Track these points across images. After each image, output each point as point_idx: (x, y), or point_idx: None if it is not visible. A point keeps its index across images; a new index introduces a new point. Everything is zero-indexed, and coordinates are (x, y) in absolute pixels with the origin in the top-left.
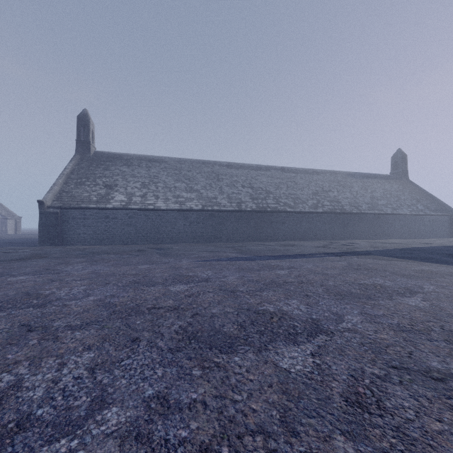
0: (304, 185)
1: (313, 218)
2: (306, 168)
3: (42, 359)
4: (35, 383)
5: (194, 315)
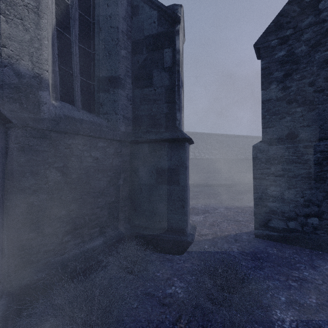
0: None
1: None
2: (256, 136)
3: None
4: None
5: None
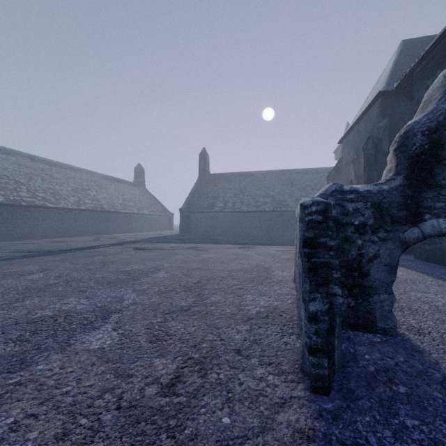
0: (62, 180)
1: (76, 215)
2: (62, 163)
3: (44, 307)
4: (71, 307)
5: (91, 279)
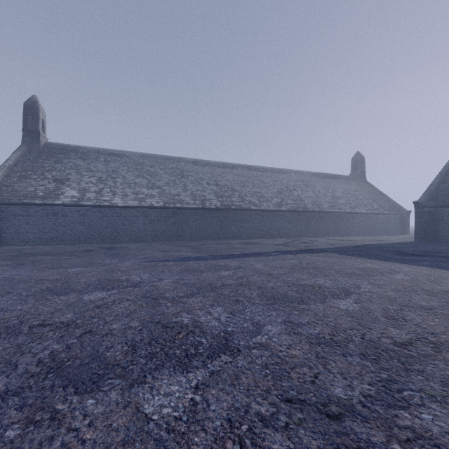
0: (270, 183)
1: (277, 216)
2: (272, 167)
3: None
4: None
5: (84, 333)
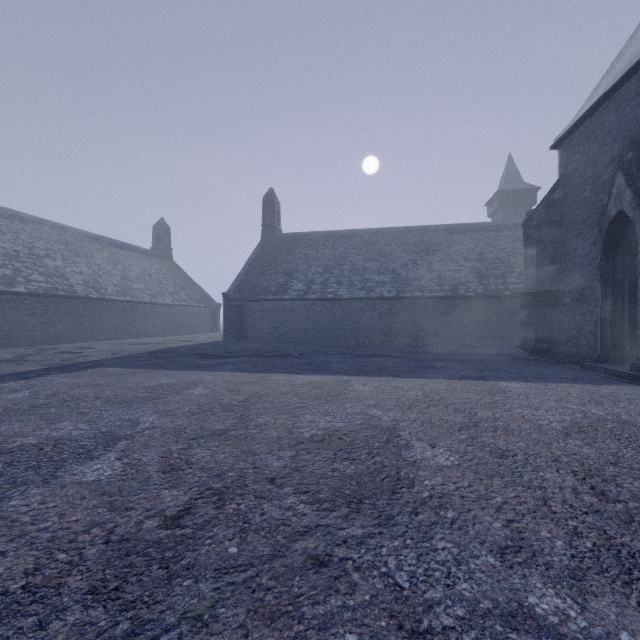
0: None
1: (2, 303)
2: None
3: None
4: None
5: None
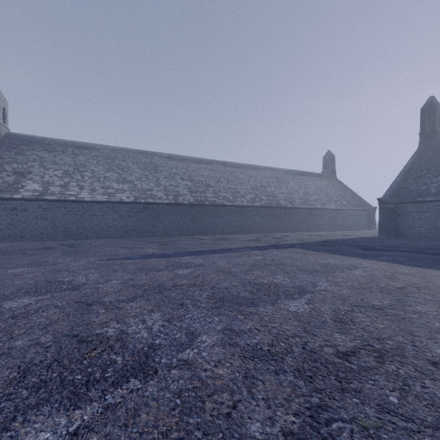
0: (244, 179)
1: (250, 212)
2: (248, 164)
3: None
4: None
5: None
